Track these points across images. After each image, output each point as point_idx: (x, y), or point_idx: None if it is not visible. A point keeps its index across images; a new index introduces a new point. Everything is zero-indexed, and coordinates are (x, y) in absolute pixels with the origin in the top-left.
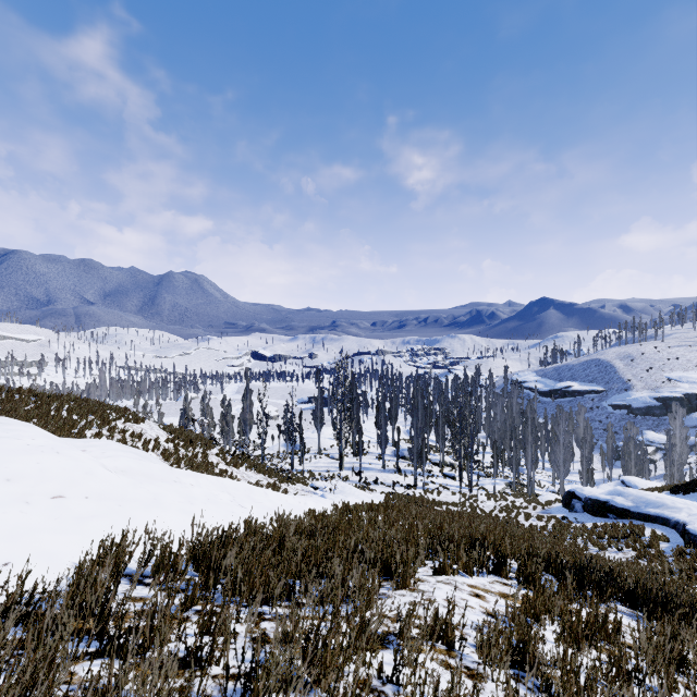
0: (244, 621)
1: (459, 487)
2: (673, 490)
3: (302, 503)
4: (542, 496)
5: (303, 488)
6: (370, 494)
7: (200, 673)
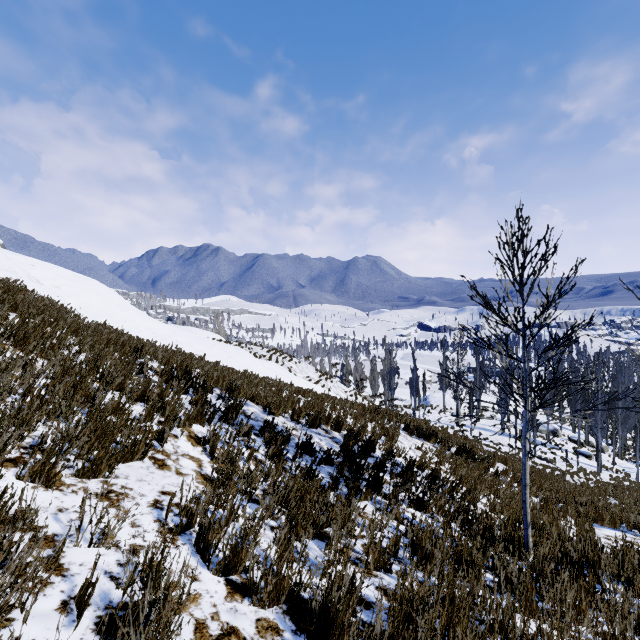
0: None
1: (588, 465)
2: None
3: None
4: None
5: None
6: None
7: None
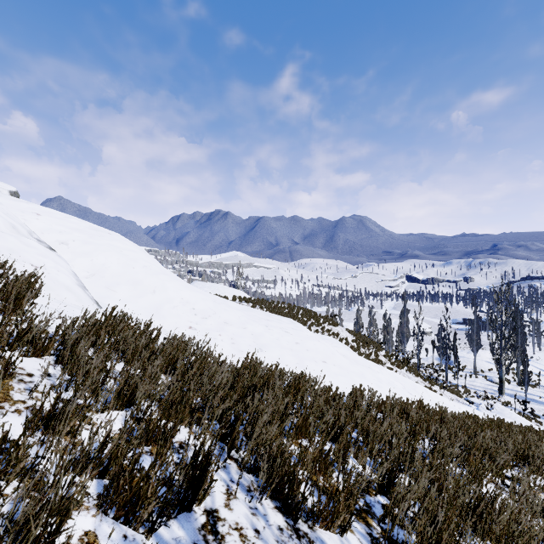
0: (425, 437)
1: None
2: None
3: (456, 407)
4: None
5: (457, 398)
6: (536, 426)
7: (411, 441)
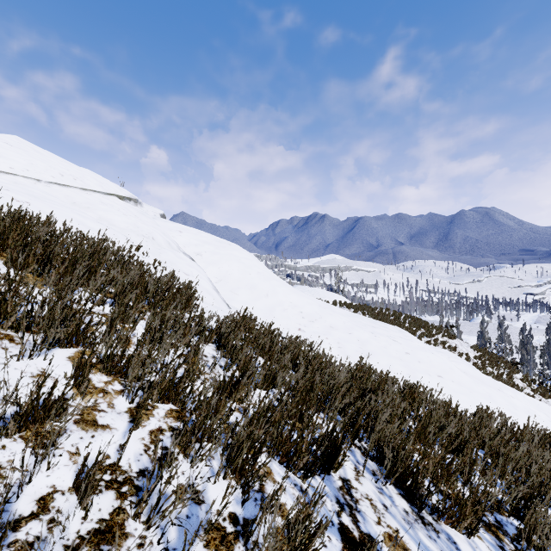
0: None
1: None
2: None
3: None
4: None
5: None
6: None
7: None
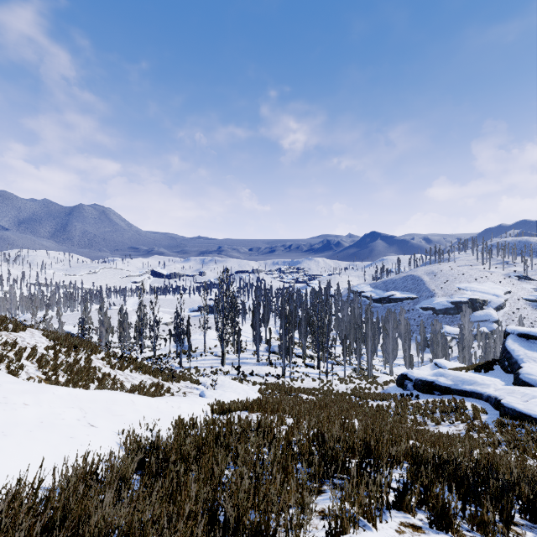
0: None
1: (317, 374)
2: (477, 369)
3: (175, 407)
4: (380, 377)
5: (186, 385)
6: (247, 386)
7: None
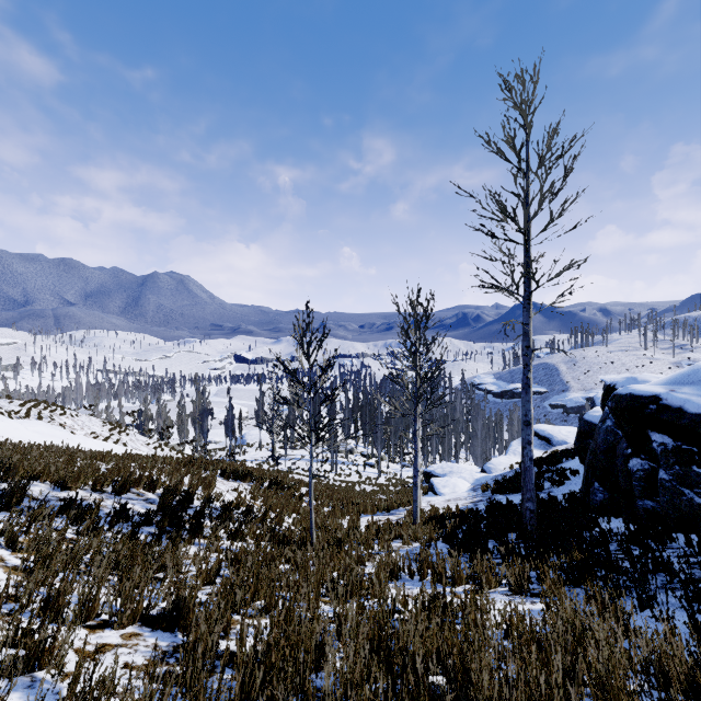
0: None
1: (373, 473)
2: None
3: None
4: None
5: None
6: None
7: None
